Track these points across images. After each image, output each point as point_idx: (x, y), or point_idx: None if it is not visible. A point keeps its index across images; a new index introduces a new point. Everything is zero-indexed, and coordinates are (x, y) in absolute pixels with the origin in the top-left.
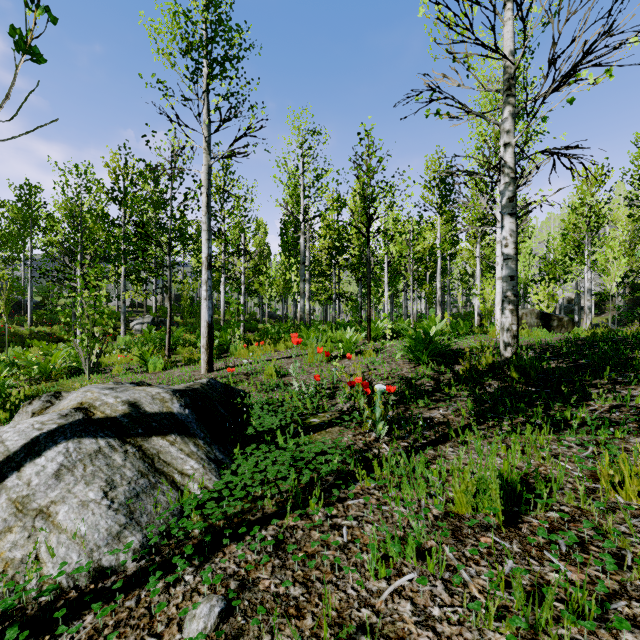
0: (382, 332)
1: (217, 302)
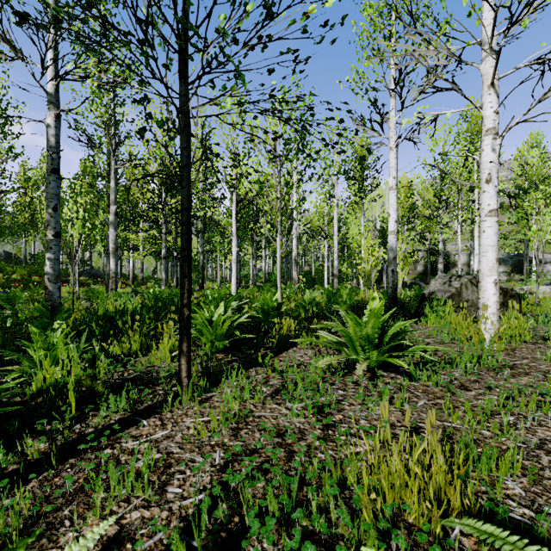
0: (228, 331)
1: (16, 256)
